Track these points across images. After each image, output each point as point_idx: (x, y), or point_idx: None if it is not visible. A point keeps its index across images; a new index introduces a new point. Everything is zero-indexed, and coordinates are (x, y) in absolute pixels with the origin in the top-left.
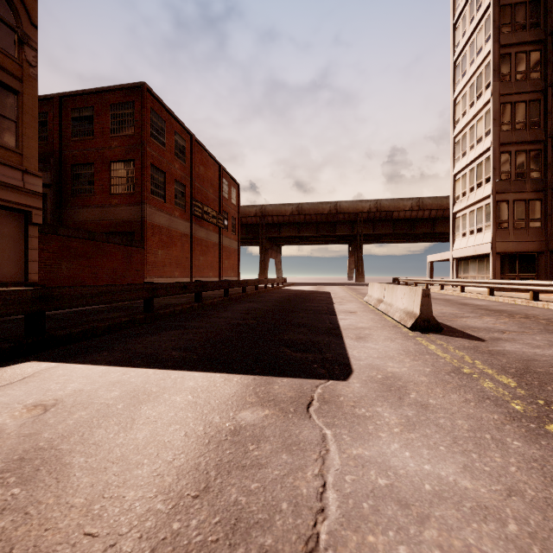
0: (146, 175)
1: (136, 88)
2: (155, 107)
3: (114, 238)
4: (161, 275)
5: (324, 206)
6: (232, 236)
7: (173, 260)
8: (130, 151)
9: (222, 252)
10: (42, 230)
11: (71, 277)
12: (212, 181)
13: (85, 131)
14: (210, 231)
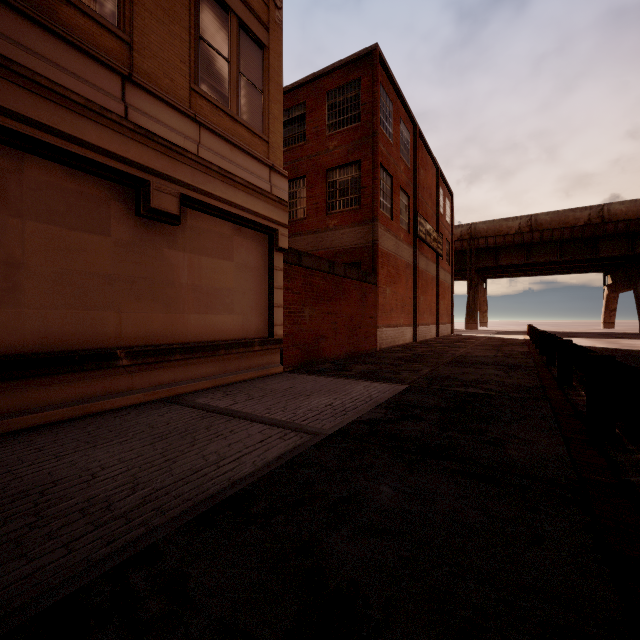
0: (378, 179)
1: (363, 58)
2: (384, 83)
3: (351, 270)
4: (388, 323)
5: (577, 214)
6: (446, 266)
7: (398, 301)
8: (353, 150)
9: (439, 289)
10: (287, 259)
11: (313, 330)
12: (430, 190)
13: (295, 137)
14: (428, 259)
